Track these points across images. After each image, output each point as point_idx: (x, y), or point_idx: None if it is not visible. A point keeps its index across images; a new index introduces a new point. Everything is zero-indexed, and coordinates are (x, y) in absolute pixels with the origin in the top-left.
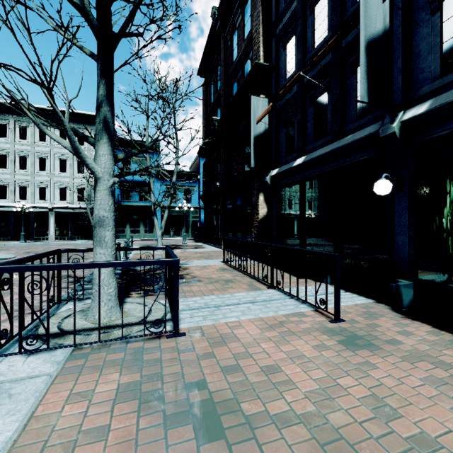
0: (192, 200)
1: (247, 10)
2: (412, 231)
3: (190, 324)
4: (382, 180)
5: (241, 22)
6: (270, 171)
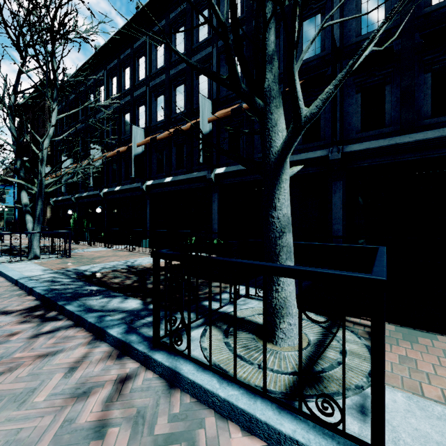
0: (7, 201)
1: (45, 114)
2: (78, 222)
3: (7, 242)
4: (69, 211)
5: (42, 117)
6: (53, 198)
